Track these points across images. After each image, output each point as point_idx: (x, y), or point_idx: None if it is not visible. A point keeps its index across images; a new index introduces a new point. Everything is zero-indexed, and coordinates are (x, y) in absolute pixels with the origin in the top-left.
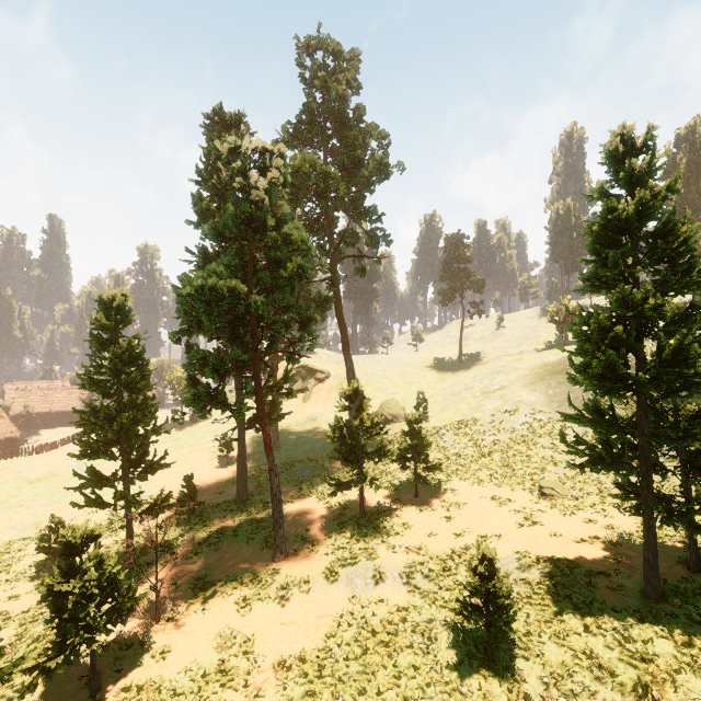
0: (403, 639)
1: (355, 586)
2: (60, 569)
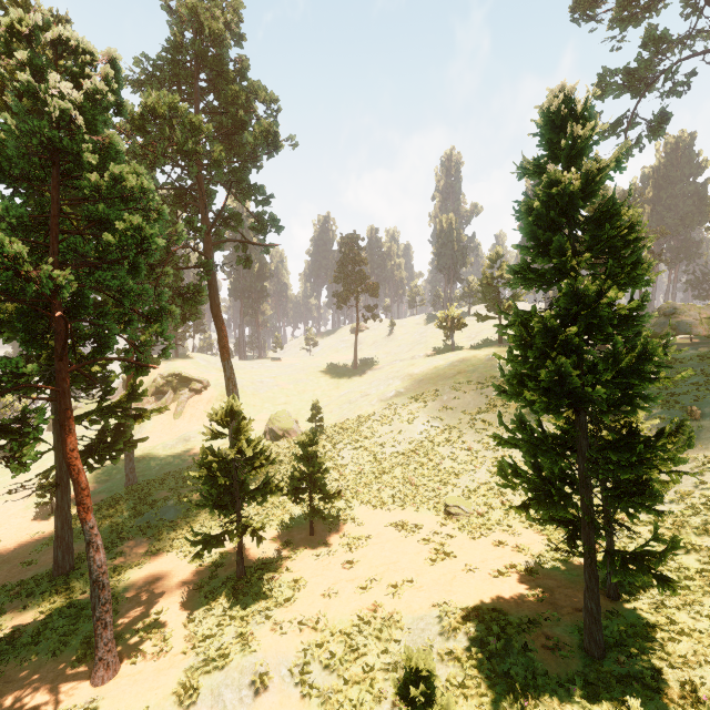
0: None
1: (223, 707)
2: None
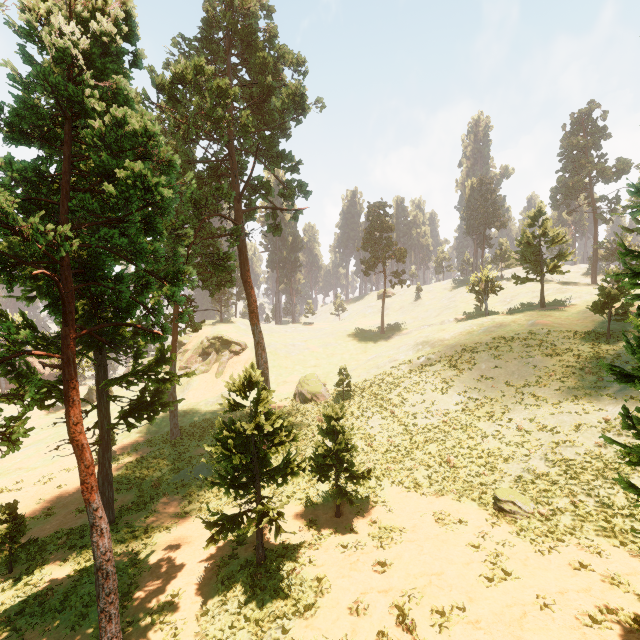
0: None
1: None
2: None
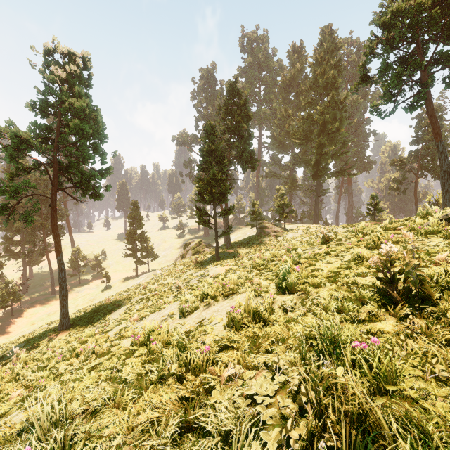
0: (91, 292)
1: (79, 292)
2: (2, 290)
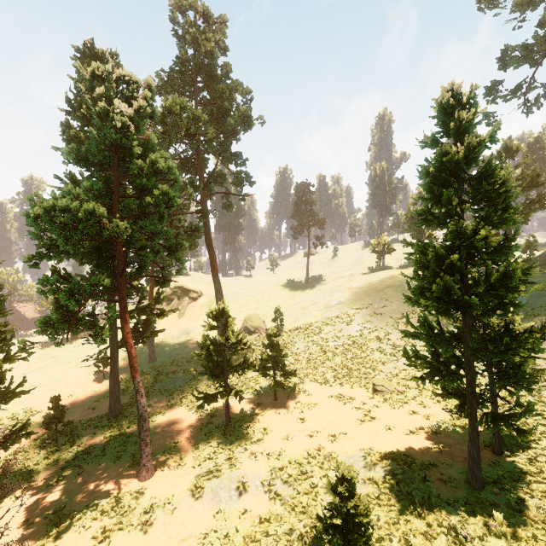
0: None
1: (219, 500)
2: None
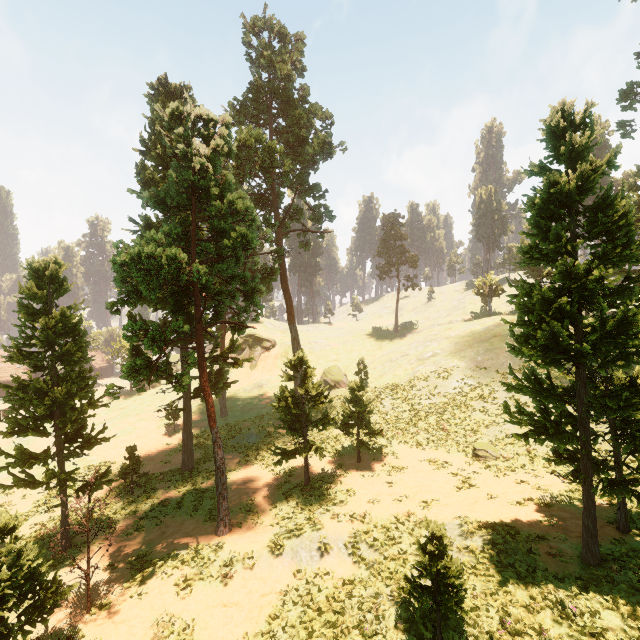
0: (350, 618)
1: (300, 559)
2: None
